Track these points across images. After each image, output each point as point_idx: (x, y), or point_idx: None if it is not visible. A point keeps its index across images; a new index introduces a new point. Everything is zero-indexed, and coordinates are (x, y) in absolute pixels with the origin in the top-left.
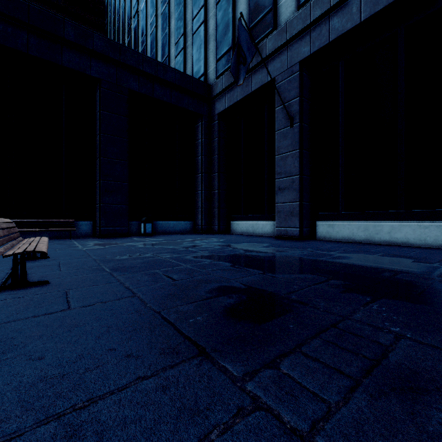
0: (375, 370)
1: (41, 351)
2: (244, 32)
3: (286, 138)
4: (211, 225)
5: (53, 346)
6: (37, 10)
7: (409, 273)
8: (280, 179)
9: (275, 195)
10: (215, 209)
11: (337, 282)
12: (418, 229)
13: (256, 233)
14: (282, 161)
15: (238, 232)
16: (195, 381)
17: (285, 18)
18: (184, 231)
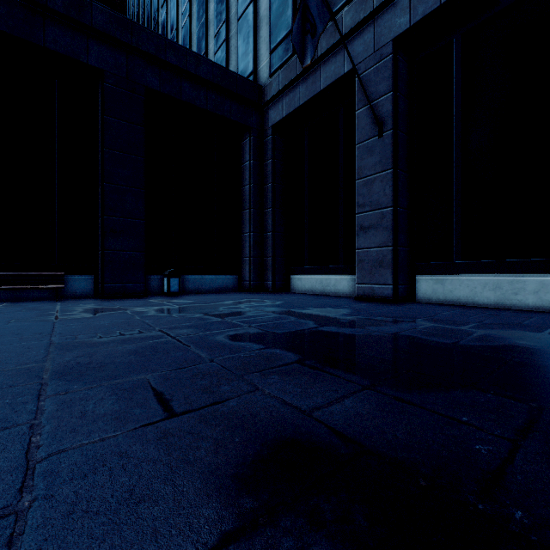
0: None
1: None
2: None
3: (373, 153)
4: (263, 280)
5: None
6: None
7: None
8: (362, 214)
9: (356, 237)
10: (268, 258)
11: None
12: None
13: (326, 291)
14: (366, 188)
15: (300, 290)
16: None
17: None
18: (226, 289)
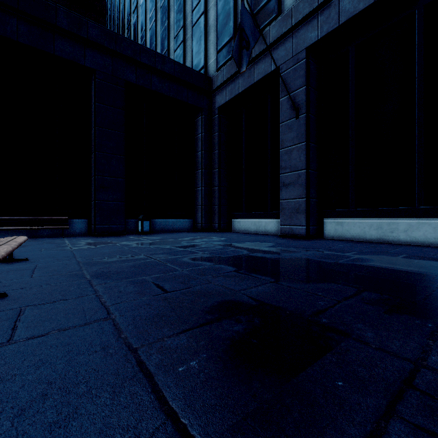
0: None
1: None
2: (247, 14)
3: (292, 130)
4: (211, 223)
5: None
6: None
7: None
8: (284, 174)
9: (280, 191)
10: (215, 206)
11: (372, 295)
12: None
13: (258, 231)
14: (287, 155)
15: (240, 230)
16: None
17: (290, 3)
18: (184, 229)
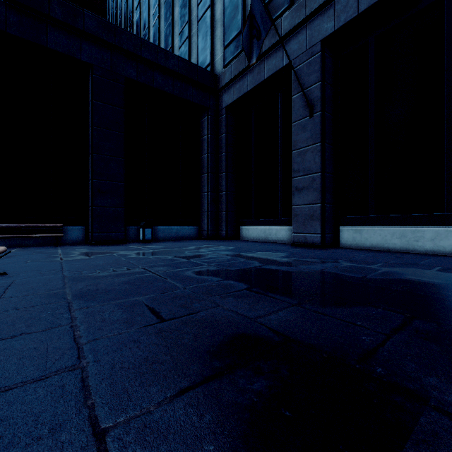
0: None
1: None
2: (258, 1)
3: (305, 130)
4: (218, 230)
5: None
6: None
7: None
8: (297, 178)
9: (292, 196)
10: (222, 213)
11: (427, 325)
12: None
13: (269, 239)
14: (300, 157)
15: (248, 238)
16: None
17: None
18: (188, 237)
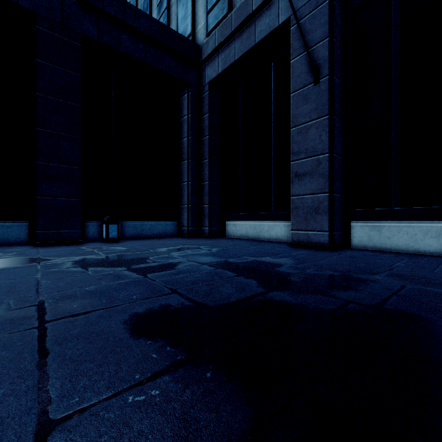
0: None
1: None
2: None
3: (308, 101)
4: (200, 226)
5: None
6: None
7: None
8: (297, 162)
9: (290, 185)
10: (205, 206)
11: None
12: None
13: (260, 237)
14: (301, 135)
15: (235, 235)
16: None
17: None
18: (165, 234)
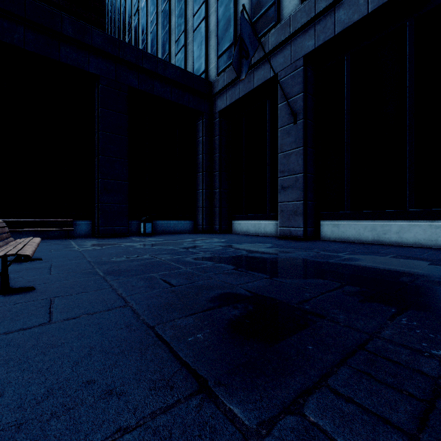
0: (431, 418)
1: (2, 385)
2: (247, 24)
3: (290, 135)
4: (212, 225)
5: (18, 376)
6: (34, 4)
7: (429, 278)
8: (283, 178)
9: (278, 194)
10: (216, 208)
11: (353, 288)
12: (429, 229)
13: (258, 232)
14: (286, 159)
15: (240, 232)
16: (194, 436)
17: (288, 11)
18: (185, 231)
